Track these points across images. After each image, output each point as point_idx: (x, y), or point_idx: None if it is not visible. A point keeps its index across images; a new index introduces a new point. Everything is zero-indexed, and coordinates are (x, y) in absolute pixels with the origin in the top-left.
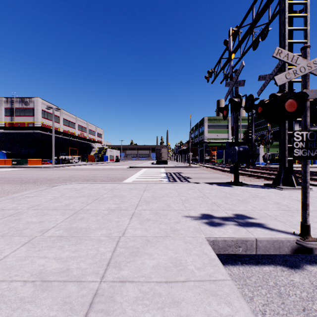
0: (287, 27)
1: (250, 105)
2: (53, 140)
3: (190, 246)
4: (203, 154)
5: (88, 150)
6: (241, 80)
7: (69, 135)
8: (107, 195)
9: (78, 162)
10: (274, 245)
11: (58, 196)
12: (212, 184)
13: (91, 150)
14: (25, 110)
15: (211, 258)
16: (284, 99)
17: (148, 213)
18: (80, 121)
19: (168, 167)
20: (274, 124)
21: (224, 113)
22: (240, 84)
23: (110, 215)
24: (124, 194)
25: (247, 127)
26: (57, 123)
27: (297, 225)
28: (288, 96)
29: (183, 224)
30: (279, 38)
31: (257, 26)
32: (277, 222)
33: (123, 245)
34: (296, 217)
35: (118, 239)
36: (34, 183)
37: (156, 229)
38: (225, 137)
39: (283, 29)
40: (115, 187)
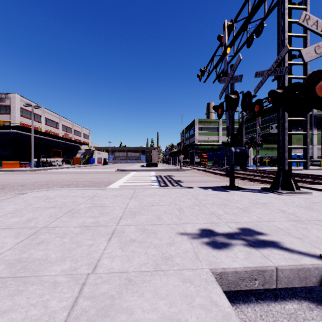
0: (286, 19)
1: (247, 102)
2: (32, 141)
3: (192, 289)
4: (194, 157)
5: (74, 152)
6: (238, 76)
7: (52, 136)
8: (84, 205)
9: (61, 164)
10: (299, 275)
11: (21, 208)
12: (206, 188)
13: (77, 152)
14: (0, 107)
15: (225, 314)
16: (315, 79)
17: (133, 230)
18: (65, 120)
19: (158, 170)
20: (296, 115)
21: (219, 112)
22: (237, 80)
23: (82, 235)
24: (106, 203)
25: (236, 129)
26: (38, 122)
27: (318, 242)
28: (319, 76)
29: (178, 246)
30: (277, 32)
31: (252, 22)
32: (293, 239)
33: (90, 292)
34: (312, 231)
35: (85, 280)
36: (2, 189)
37: (142, 256)
38: (215, 139)
39: (282, 22)
40: (96, 194)
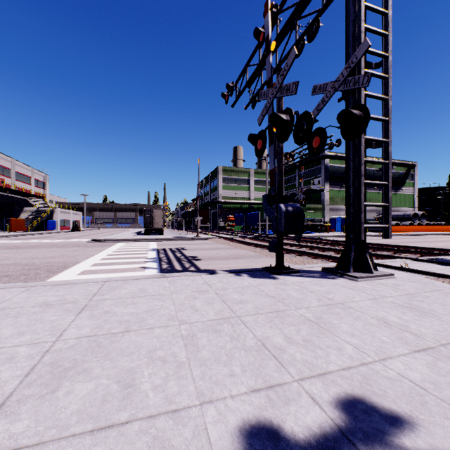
0: (363, 0)
1: (305, 130)
2: None
3: None
4: (217, 219)
5: (15, 210)
6: (291, 84)
7: None
8: None
9: None
10: None
11: None
12: (239, 273)
13: (22, 210)
14: None
15: None
16: None
17: None
18: None
19: (163, 239)
20: None
21: (258, 146)
22: (289, 91)
23: None
24: (2, 335)
25: None
26: None
27: None
28: None
29: None
30: (346, 24)
31: (304, 17)
32: None
33: None
34: None
35: None
36: None
37: None
38: (245, 196)
39: (356, 4)
40: None
